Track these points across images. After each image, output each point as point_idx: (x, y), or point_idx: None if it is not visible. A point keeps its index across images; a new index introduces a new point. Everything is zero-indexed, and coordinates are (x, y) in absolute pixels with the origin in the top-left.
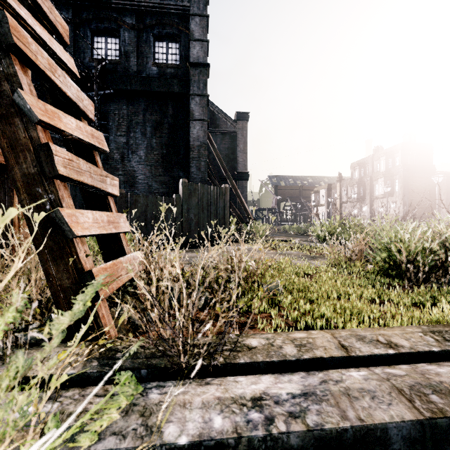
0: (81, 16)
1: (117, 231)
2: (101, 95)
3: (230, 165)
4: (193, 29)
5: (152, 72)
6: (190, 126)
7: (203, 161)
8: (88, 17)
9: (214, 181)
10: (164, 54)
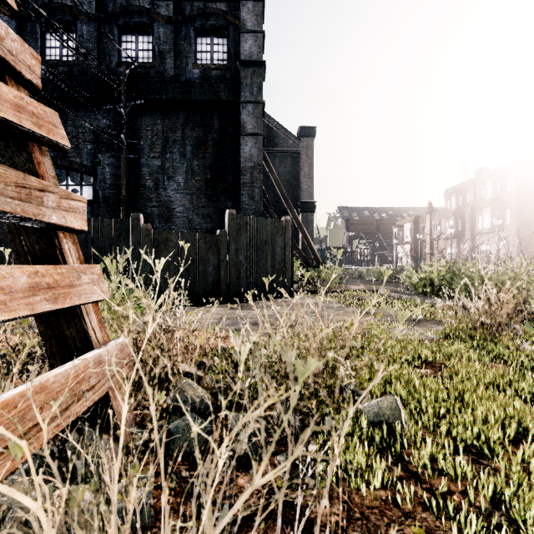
0: (106, 10)
1: (60, 306)
2: (130, 108)
3: (292, 194)
4: (244, 17)
5: (193, 75)
6: (240, 142)
7: (257, 187)
8: (115, 10)
9: (272, 213)
10: (208, 53)
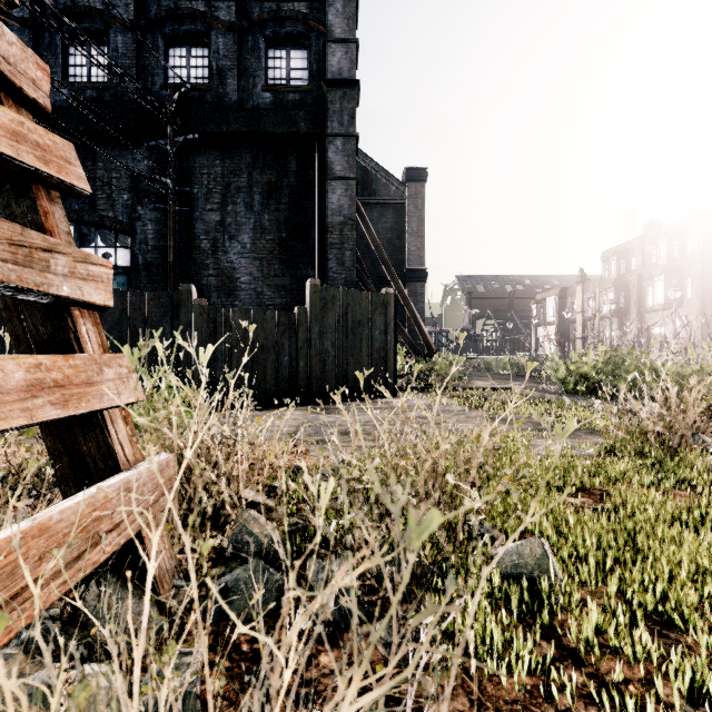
0: (148, 15)
1: (73, 412)
2: (180, 144)
3: (396, 258)
4: (331, 22)
5: (264, 100)
6: (326, 189)
7: (349, 249)
8: (160, 15)
9: (368, 284)
10: (282, 70)
